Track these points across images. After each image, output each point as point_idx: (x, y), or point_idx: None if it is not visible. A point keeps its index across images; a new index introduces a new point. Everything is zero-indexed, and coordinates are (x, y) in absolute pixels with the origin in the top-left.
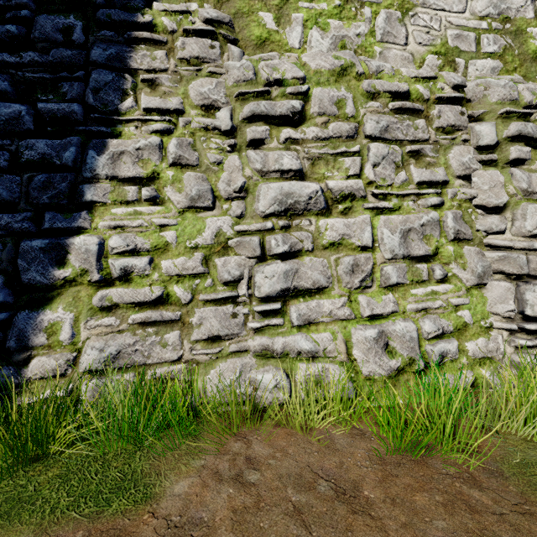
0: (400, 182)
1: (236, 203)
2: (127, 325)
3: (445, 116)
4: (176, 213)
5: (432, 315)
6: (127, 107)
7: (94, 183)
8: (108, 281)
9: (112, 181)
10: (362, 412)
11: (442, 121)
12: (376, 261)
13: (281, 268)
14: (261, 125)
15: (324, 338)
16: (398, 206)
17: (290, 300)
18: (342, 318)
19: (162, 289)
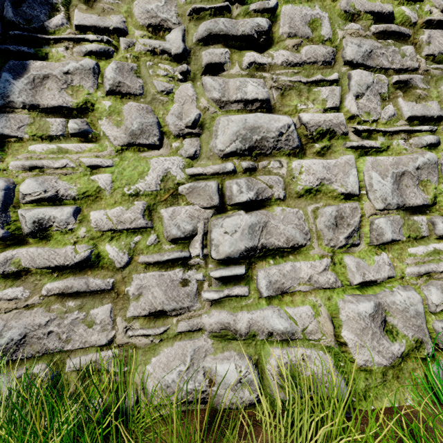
0: (387, 117)
1: (188, 140)
2: (40, 297)
3: (435, 42)
4: (113, 152)
5: (437, 281)
6: (55, 25)
7: (7, 113)
8: (19, 238)
9: (31, 111)
10: (371, 438)
11: (433, 47)
12: (364, 212)
13: (245, 221)
14: (219, 47)
15: (303, 314)
16: (387, 146)
17: (257, 262)
18: (326, 286)
19: (89, 248)
